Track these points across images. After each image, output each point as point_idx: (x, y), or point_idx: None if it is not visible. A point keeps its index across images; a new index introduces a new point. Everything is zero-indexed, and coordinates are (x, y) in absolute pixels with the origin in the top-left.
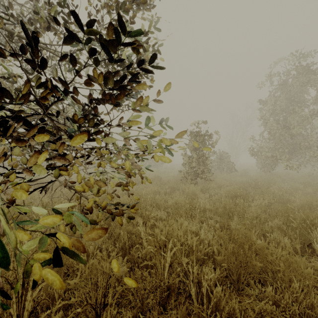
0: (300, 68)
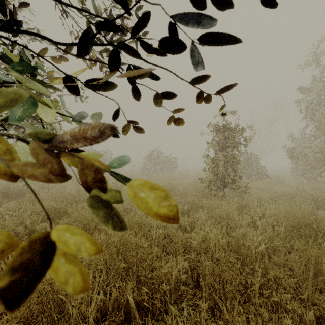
0: None
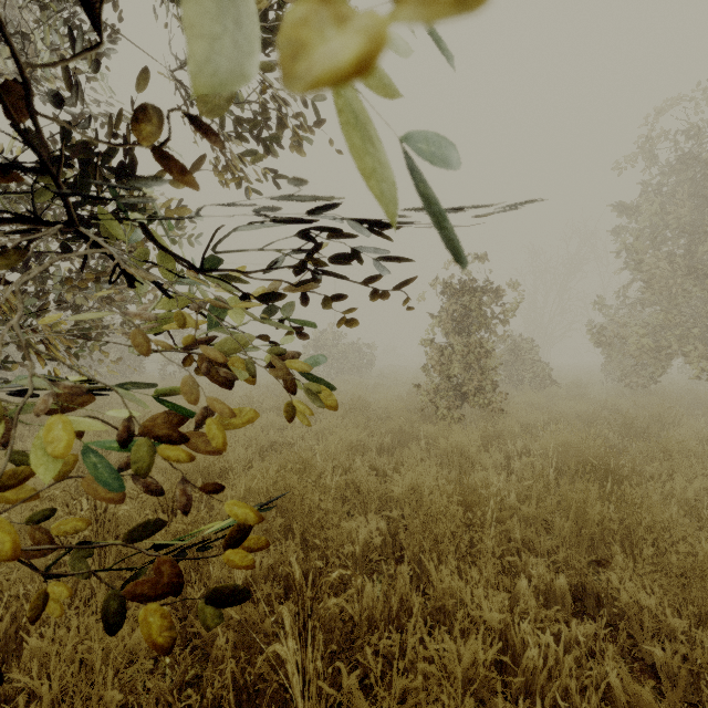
0: None
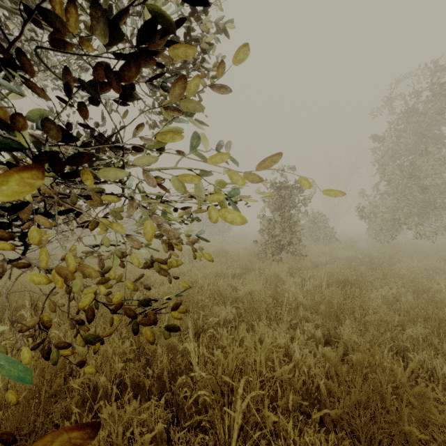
0: (436, 87)
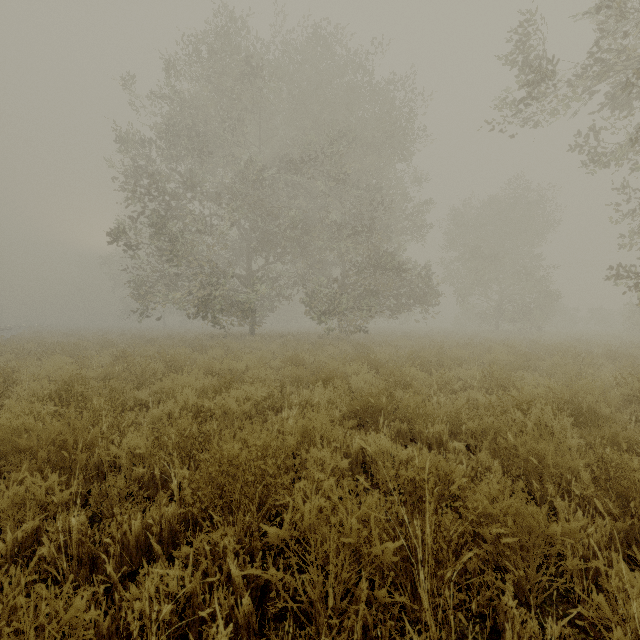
0: None
